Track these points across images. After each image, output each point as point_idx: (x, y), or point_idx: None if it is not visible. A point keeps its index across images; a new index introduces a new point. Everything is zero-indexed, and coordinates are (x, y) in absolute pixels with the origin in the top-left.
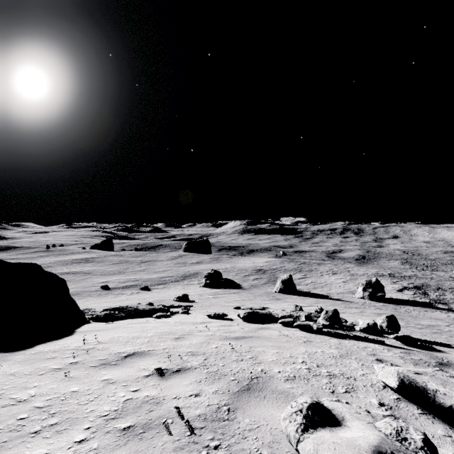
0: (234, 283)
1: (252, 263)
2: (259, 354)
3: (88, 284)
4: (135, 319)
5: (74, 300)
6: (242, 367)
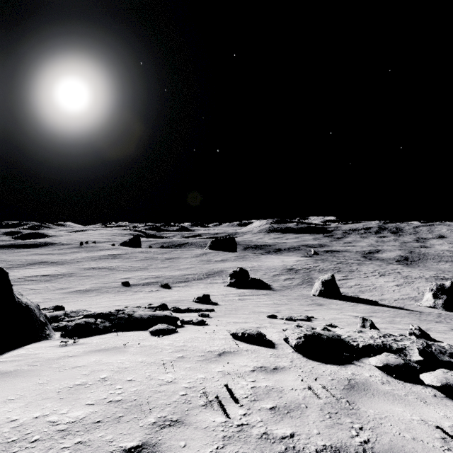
0: (262, 283)
1: (281, 262)
2: None
3: (109, 280)
4: (121, 334)
5: (23, 302)
6: None
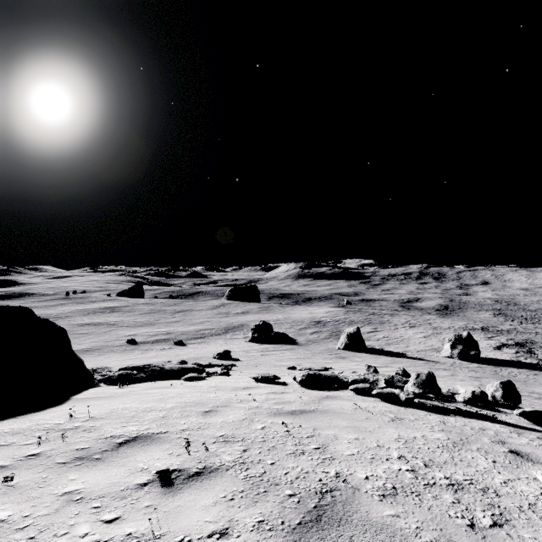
0: (287, 337)
1: (309, 313)
2: (328, 441)
3: (111, 338)
4: (158, 382)
5: (78, 356)
6: (304, 468)
